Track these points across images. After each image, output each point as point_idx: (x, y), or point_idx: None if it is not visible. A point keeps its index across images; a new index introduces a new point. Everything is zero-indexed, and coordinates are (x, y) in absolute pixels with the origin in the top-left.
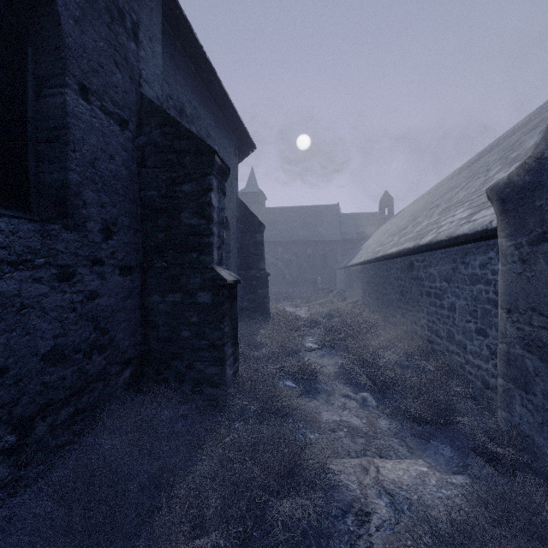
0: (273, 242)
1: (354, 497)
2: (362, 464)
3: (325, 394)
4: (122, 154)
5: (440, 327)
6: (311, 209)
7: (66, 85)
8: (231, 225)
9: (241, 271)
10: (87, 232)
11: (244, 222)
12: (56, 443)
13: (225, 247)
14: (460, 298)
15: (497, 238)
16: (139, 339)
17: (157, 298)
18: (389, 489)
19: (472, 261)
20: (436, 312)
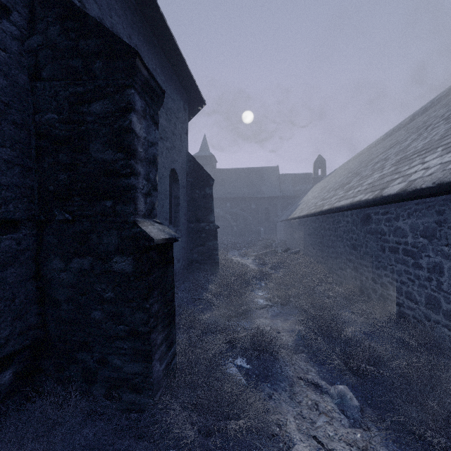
0: (222, 198)
1: None
2: None
3: (287, 381)
4: None
5: (414, 289)
6: (255, 170)
7: None
8: (180, 178)
9: (190, 224)
10: None
11: (193, 175)
12: None
13: (174, 199)
14: None
15: None
16: (34, 321)
17: (59, 264)
18: None
19: None
20: (407, 271)
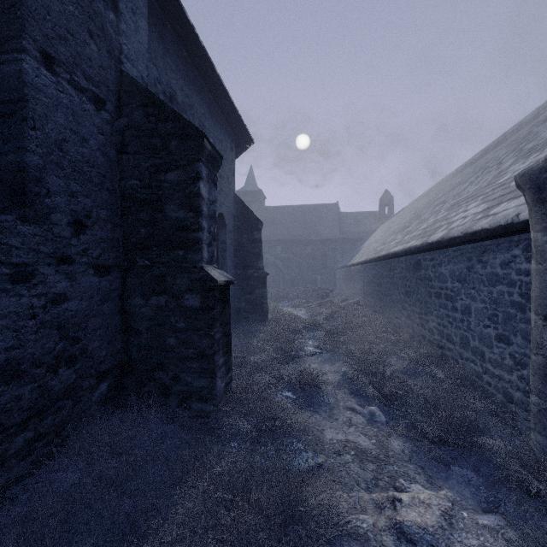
0: (272, 241)
1: (367, 545)
2: (374, 499)
3: (328, 406)
4: (97, 137)
5: (452, 331)
6: (310, 208)
7: (23, 49)
8: (227, 222)
9: (237, 271)
10: (52, 225)
11: (241, 219)
12: (8, 477)
13: (221, 245)
14: (476, 300)
15: (522, 233)
16: (120, 347)
17: (140, 301)
18: (409, 535)
19: (491, 259)
20: (447, 314)
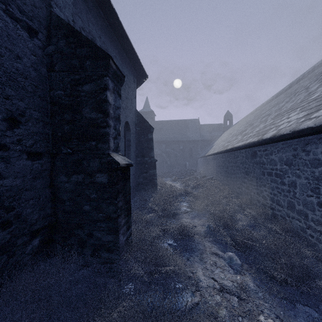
0: (159, 141)
1: None
2: None
3: (199, 252)
4: (30, 57)
5: (281, 198)
6: (182, 121)
7: None
8: (131, 128)
9: (138, 158)
10: None
11: (140, 126)
12: None
13: (127, 142)
14: (301, 177)
15: None
16: (49, 212)
17: (64, 178)
18: None
19: (313, 149)
20: (277, 187)
